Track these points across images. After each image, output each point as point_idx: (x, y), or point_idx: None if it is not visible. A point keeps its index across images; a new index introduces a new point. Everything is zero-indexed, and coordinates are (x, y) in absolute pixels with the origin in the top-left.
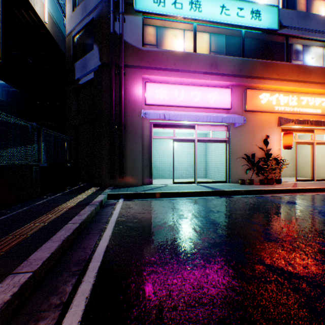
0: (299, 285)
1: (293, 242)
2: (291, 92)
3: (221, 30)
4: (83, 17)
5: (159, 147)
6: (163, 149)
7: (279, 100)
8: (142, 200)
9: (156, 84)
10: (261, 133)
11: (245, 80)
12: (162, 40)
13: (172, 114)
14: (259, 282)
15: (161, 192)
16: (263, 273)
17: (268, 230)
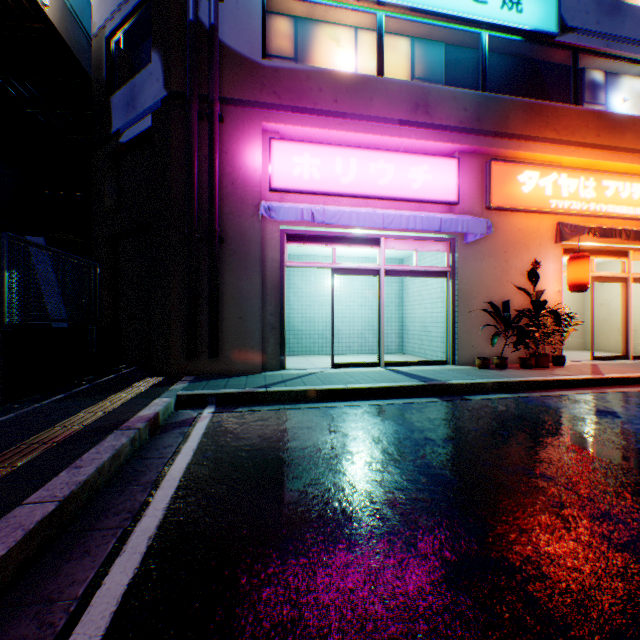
0: None
1: None
2: (584, 169)
3: (437, 30)
4: None
5: (302, 286)
6: (310, 292)
7: (559, 186)
8: (259, 409)
9: (294, 144)
10: (521, 257)
11: (487, 141)
12: (307, 48)
13: (330, 211)
14: None
15: (304, 390)
16: None
17: (595, 504)
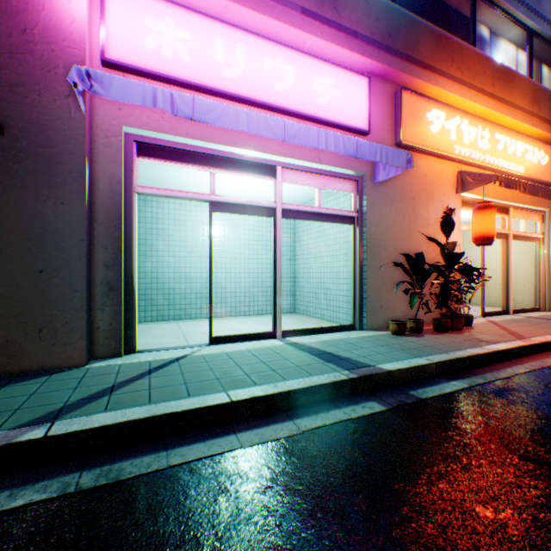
0: None
1: None
2: (482, 118)
3: None
4: None
5: (175, 233)
6: (185, 240)
7: (462, 132)
8: None
9: None
10: (427, 205)
11: (399, 64)
12: None
13: (204, 101)
14: None
15: (141, 420)
16: None
17: None
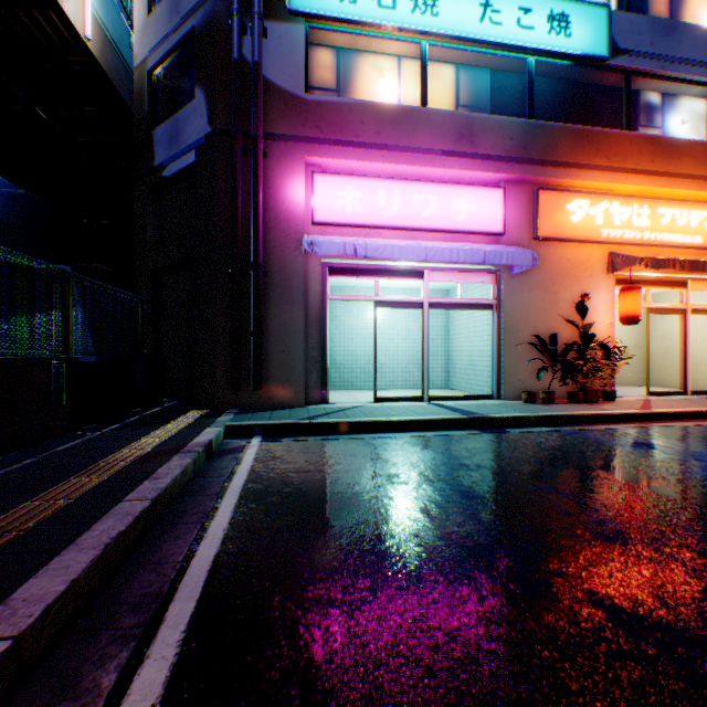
0: (696, 665)
1: (663, 546)
2: (638, 197)
3: (482, 57)
4: (172, 25)
5: (344, 319)
6: (352, 324)
7: (611, 214)
8: (304, 439)
9: (337, 178)
10: (570, 288)
11: (534, 170)
12: (349, 79)
13: (372, 245)
14: (594, 655)
15: (347, 422)
16: (601, 630)
17: (599, 513)
